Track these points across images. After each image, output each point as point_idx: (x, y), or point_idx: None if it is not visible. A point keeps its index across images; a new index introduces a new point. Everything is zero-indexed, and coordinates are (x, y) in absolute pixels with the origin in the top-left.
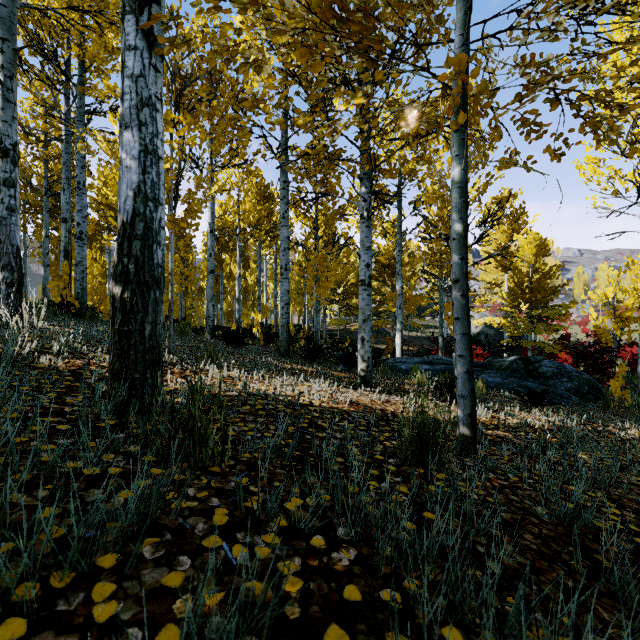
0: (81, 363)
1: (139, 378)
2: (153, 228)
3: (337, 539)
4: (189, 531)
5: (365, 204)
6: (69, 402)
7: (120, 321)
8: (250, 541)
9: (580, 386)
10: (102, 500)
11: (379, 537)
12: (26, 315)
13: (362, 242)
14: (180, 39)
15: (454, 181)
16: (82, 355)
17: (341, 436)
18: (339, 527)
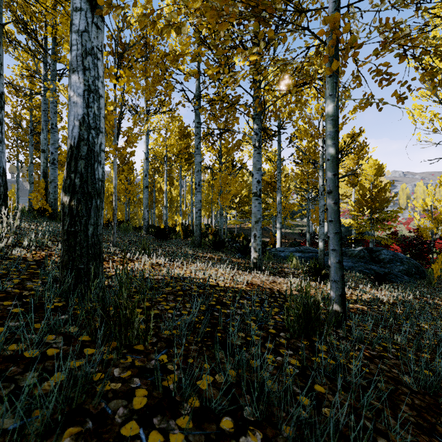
0: (45, 254)
1: (83, 268)
2: (95, 150)
3: (244, 419)
4: (110, 416)
5: (257, 137)
6: (29, 287)
7: (68, 223)
8: (165, 427)
9: (409, 268)
10: (35, 384)
11: (280, 415)
12: (5, 218)
13: (254, 165)
14: (121, 16)
15: (328, 115)
16: (47, 248)
17: (241, 312)
18: (245, 405)
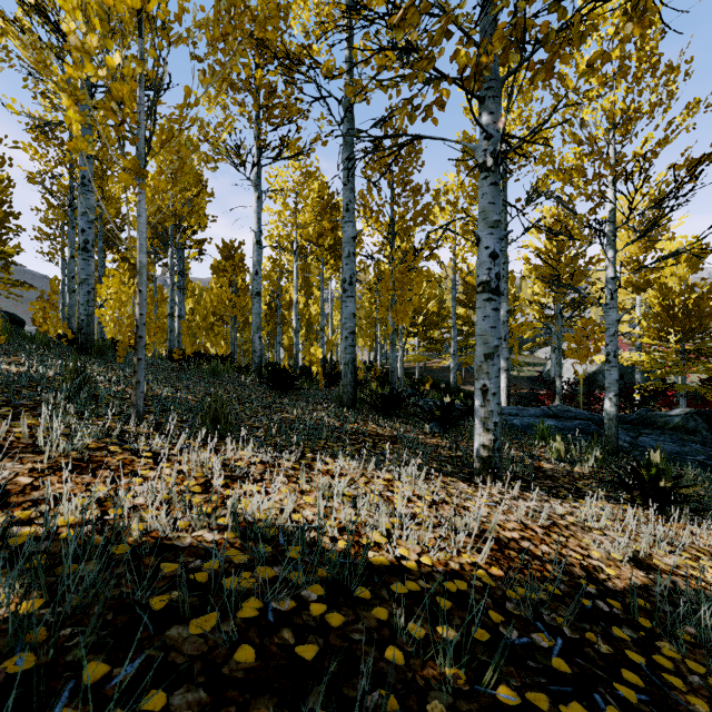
0: None
1: None
2: None
3: None
4: None
5: (489, 143)
6: None
7: None
8: None
9: None
10: None
11: None
12: None
13: (483, 214)
14: None
15: None
16: None
17: None
18: None
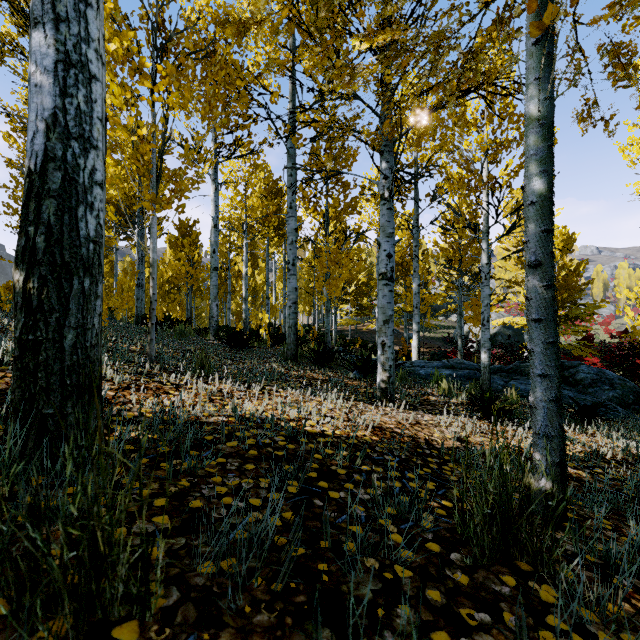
0: None
1: (53, 414)
2: (78, 181)
3: None
4: None
5: (386, 182)
6: None
7: (22, 325)
8: None
9: (624, 395)
10: None
11: None
12: None
13: (382, 228)
14: None
15: (533, 118)
16: None
17: (367, 497)
18: None
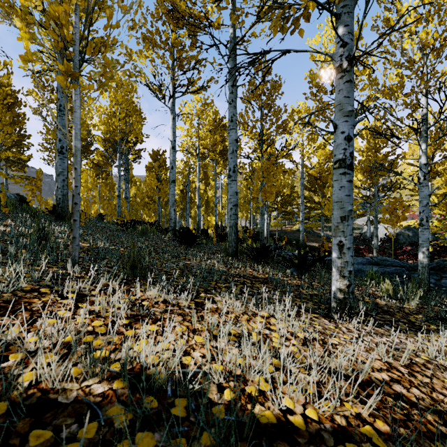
0: None
1: None
2: None
3: None
4: None
5: (344, 50)
6: None
7: None
8: None
9: None
10: None
11: None
12: None
13: (339, 106)
14: None
15: None
16: None
17: None
18: None
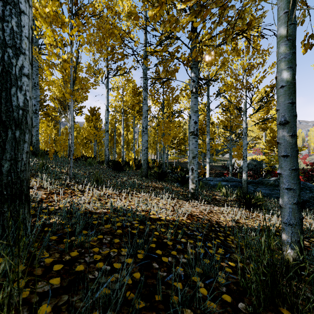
0: None
1: None
2: (11, 72)
3: None
4: None
5: (194, 83)
6: None
7: None
8: None
9: None
10: None
11: None
12: None
13: (192, 108)
14: None
15: (283, 36)
16: None
17: (184, 260)
18: None
